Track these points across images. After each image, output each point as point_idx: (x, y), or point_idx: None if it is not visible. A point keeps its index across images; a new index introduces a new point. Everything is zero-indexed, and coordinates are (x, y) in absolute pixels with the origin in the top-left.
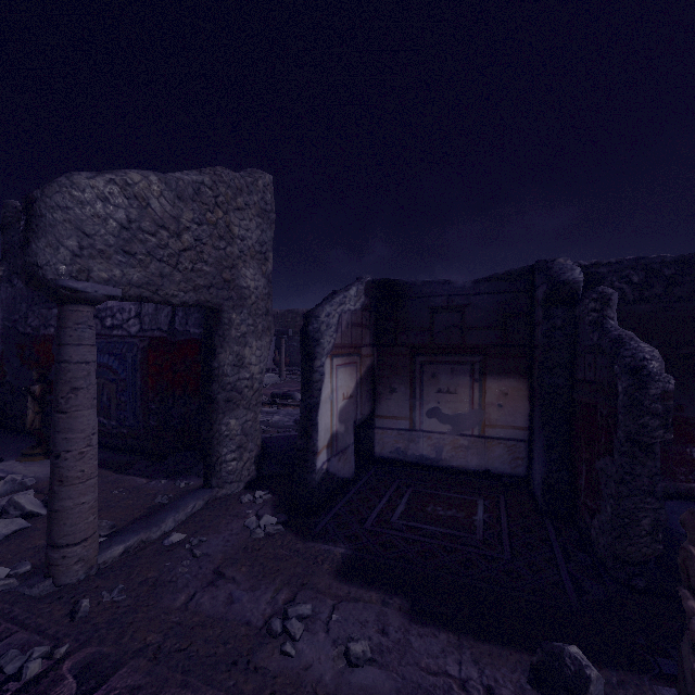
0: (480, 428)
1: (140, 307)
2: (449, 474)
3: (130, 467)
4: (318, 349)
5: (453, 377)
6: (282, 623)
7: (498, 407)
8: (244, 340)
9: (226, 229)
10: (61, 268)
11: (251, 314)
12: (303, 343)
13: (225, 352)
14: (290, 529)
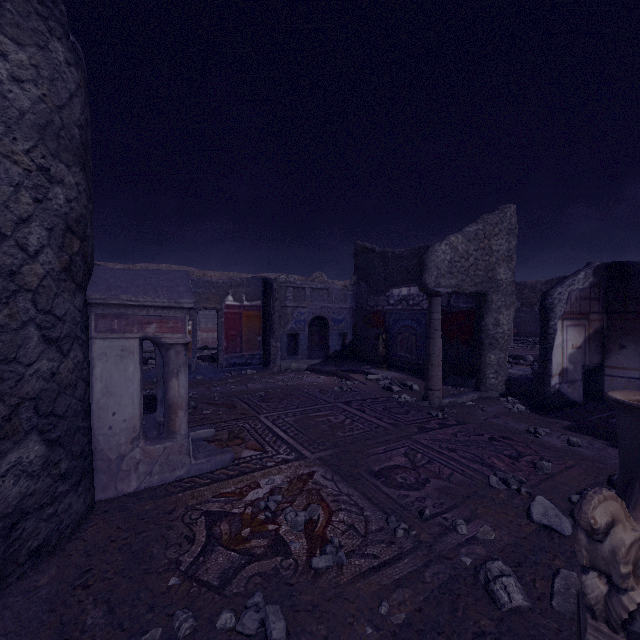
0: None
1: None
2: None
3: None
4: (552, 314)
5: None
6: (534, 430)
7: None
8: (499, 310)
9: (489, 249)
10: (432, 284)
11: (503, 295)
12: (541, 311)
13: (488, 317)
14: (533, 412)
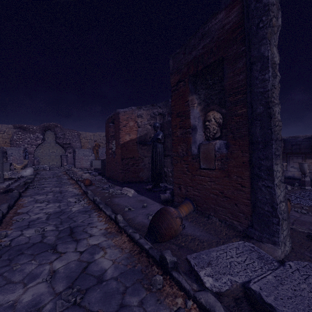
0: None
1: None
2: (295, 179)
3: None
4: None
5: (297, 159)
6: None
7: (309, 165)
8: None
9: None
10: None
11: None
12: None
13: None
14: None
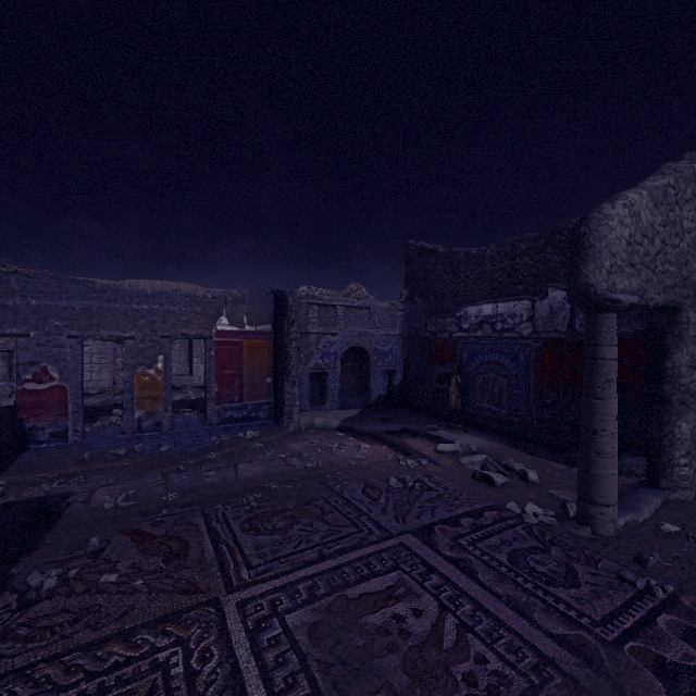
0: None
1: (532, 312)
2: None
3: (535, 452)
4: None
5: None
6: None
7: None
8: None
9: (679, 225)
10: (603, 285)
11: None
12: None
13: (680, 352)
14: None
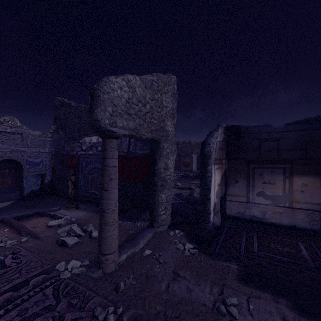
0: (289, 203)
1: None
2: (271, 226)
3: None
4: (210, 160)
5: (272, 175)
6: (225, 308)
7: (301, 192)
8: (168, 156)
9: (161, 102)
10: (106, 121)
11: (170, 143)
12: (201, 157)
13: (161, 162)
14: (201, 252)
